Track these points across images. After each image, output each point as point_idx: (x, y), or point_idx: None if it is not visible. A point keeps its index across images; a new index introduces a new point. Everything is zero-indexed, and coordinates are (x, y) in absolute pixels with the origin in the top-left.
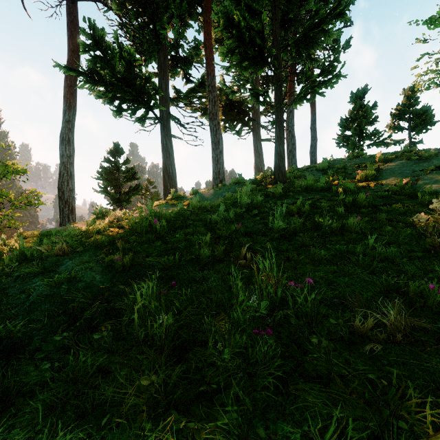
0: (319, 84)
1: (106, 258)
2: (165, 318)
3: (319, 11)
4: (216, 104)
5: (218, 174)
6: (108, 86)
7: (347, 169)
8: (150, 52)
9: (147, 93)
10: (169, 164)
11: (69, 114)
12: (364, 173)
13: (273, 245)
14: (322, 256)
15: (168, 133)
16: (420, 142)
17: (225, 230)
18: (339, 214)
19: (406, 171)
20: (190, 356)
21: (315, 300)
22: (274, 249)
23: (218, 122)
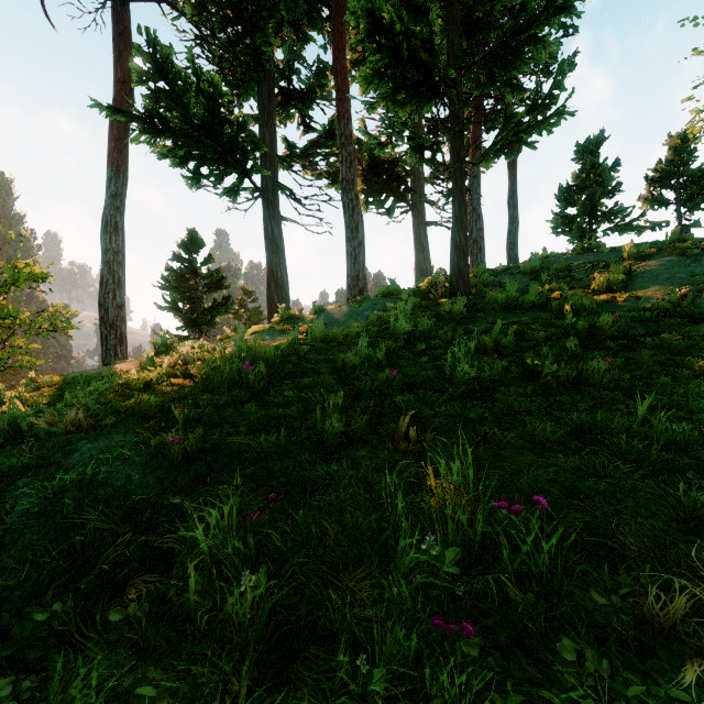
0: (527, 129)
1: (152, 441)
2: (251, 582)
3: (527, 4)
4: (352, 166)
5: (356, 279)
6: (178, 139)
7: (573, 271)
8: (246, 83)
9: (241, 148)
10: (277, 264)
11: (116, 184)
12: (605, 278)
13: (454, 409)
14: (549, 435)
15: (276, 213)
16: (697, 225)
17: (368, 381)
18: (570, 352)
19: (679, 275)
20: (300, 668)
21: (557, 548)
22: (458, 418)
23: (356, 194)
